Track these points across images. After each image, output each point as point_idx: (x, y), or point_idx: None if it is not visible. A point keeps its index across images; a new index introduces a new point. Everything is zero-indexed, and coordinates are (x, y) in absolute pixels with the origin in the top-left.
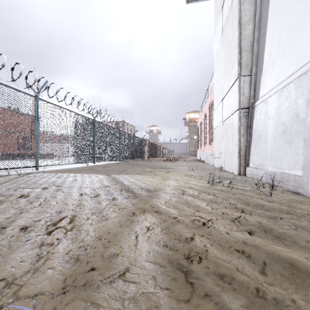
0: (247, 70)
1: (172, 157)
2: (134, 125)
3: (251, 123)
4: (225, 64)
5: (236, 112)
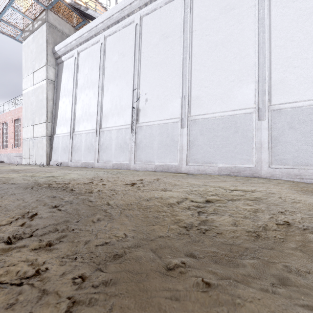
0: (50, 120)
1: None
2: None
3: (52, 143)
4: (36, 107)
5: (45, 137)
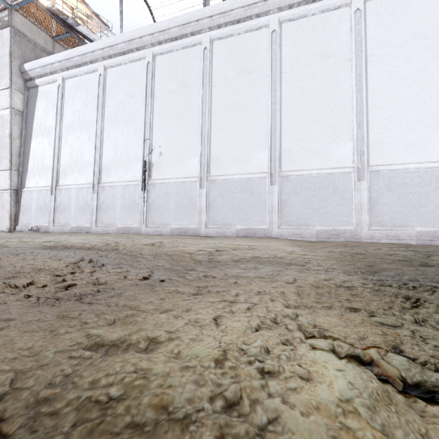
0: (16, 167)
1: None
2: None
3: (19, 200)
4: None
5: (8, 191)
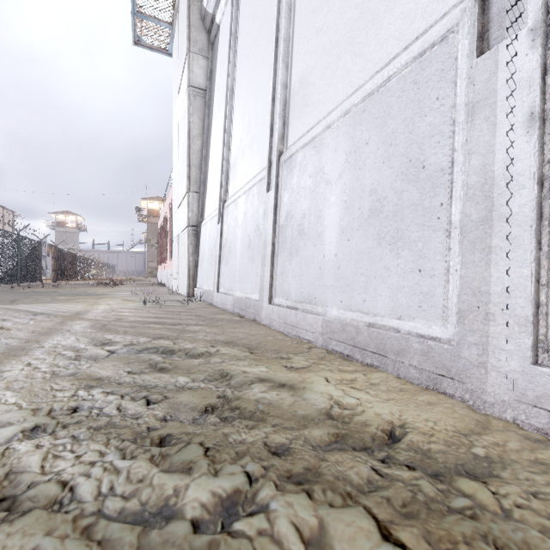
0: (196, 186)
1: (110, 279)
2: (20, 214)
3: (199, 243)
4: (180, 166)
5: (187, 229)
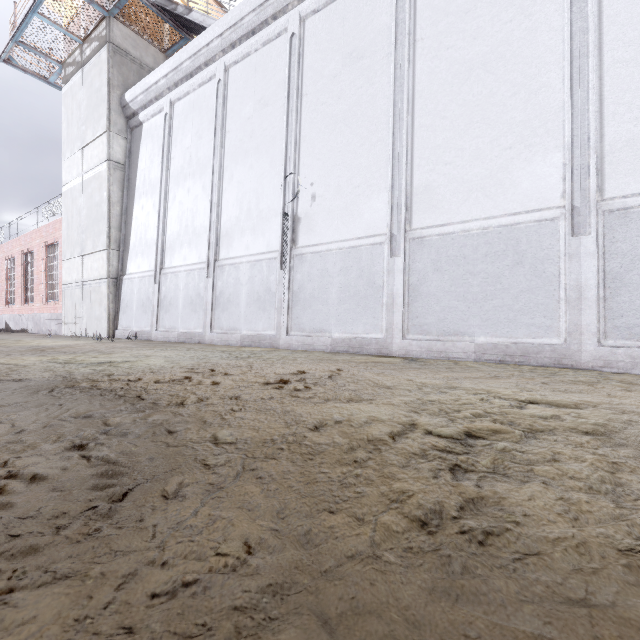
0: (116, 245)
1: None
2: None
3: (120, 293)
4: (89, 220)
5: (106, 280)
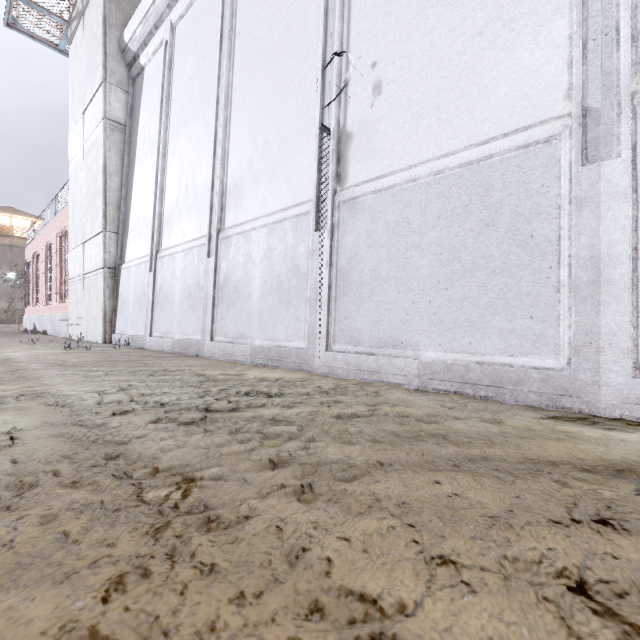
0: (114, 226)
1: None
2: None
3: (118, 286)
4: (88, 198)
5: (102, 270)
